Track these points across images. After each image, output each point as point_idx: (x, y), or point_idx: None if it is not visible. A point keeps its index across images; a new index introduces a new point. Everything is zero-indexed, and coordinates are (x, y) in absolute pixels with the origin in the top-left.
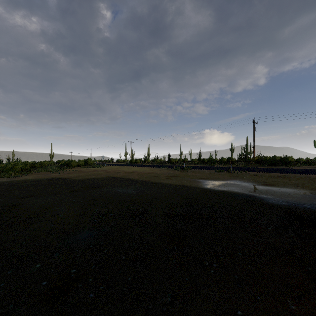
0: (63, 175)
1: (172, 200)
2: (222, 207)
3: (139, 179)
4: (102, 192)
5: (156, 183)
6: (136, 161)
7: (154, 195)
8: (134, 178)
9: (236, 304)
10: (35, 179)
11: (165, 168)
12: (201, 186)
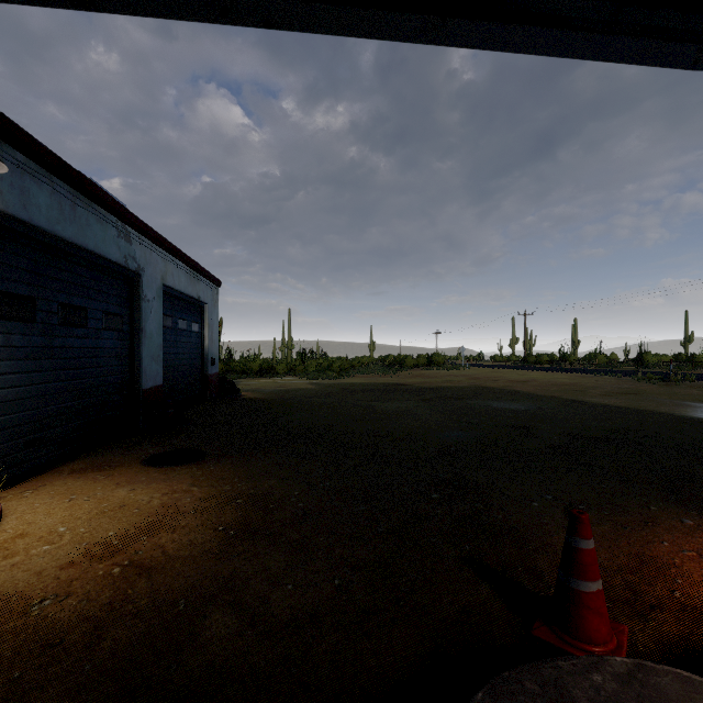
0: (398, 379)
1: (589, 423)
2: (695, 442)
3: (538, 393)
4: (468, 404)
5: (572, 402)
6: (538, 360)
7: (558, 415)
8: (526, 391)
9: (604, 484)
10: (364, 383)
11: (614, 376)
12: (684, 413)
